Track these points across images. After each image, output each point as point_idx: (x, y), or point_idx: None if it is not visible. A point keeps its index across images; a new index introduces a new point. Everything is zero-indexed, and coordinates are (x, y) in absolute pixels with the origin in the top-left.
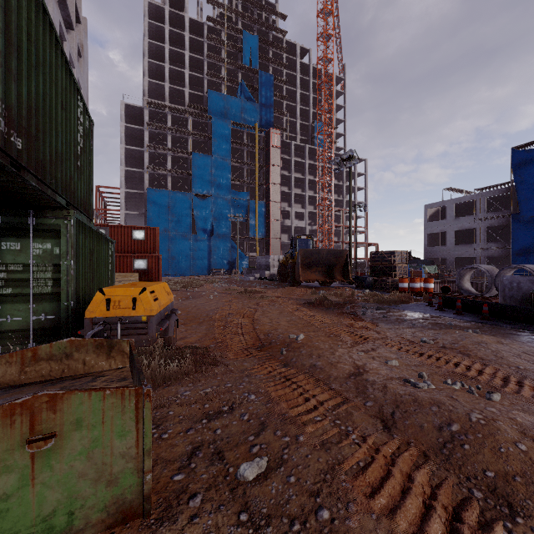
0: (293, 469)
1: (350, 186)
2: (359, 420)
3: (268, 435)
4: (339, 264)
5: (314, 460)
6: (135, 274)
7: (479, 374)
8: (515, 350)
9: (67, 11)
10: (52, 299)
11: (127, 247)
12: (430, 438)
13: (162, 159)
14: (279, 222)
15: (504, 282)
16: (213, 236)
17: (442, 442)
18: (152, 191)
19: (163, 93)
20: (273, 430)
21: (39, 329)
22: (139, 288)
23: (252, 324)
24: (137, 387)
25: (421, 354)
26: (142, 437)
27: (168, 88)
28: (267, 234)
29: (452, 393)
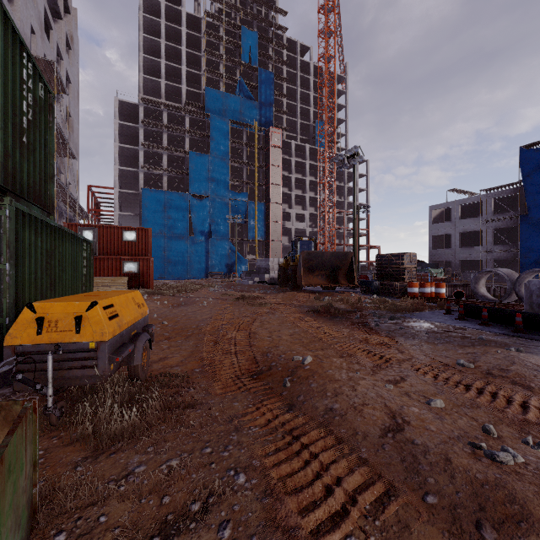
0: None
1: (355, 185)
2: None
3: None
4: (343, 268)
5: None
6: (123, 278)
7: None
8: None
9: None
10: None
11: (117, 249)
12: None
13: (158, 158)
14: (279, 224)
15: (531, 288)
16: (210, 238)
17: None
18: (147, 191)
19: (159, 89)
20: None
21: None
22: (87, 302)
23: (248, 339)
24: None
25: (467, 385)
26: None
27: (165, 85)
28: (267, 237)
29: None
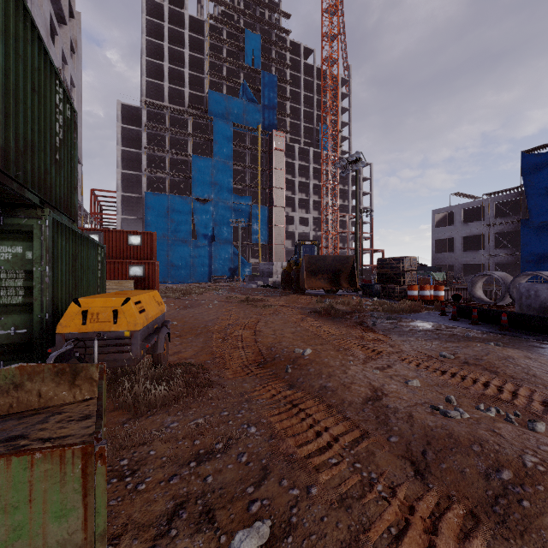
0: (304, 540)
1: (357, 190)
2: (383, 463)
3: (271, 486)
4: (345, 271)
5: (331, 526)
6: (130, 281)
7: (513, 396)
8: (546, 367)
9: (59, 4)
10: (24, 310)
11: (122, 253)
12: (476, 489)
13: (160, 162)
14: (283, 227)
15: (521, 290)
16: (214, 242)
17: (493, 496)
18: (150, 195)
19: (161, 93)
20: (277, 479)
21: (8, 346)
22: (122, 298)
23: (254, 336)
24: (84, 445)
25: (443, 371)
26: (92, 515)
27: (168, 88)
28: (270, 240)
29: (492, 425)
